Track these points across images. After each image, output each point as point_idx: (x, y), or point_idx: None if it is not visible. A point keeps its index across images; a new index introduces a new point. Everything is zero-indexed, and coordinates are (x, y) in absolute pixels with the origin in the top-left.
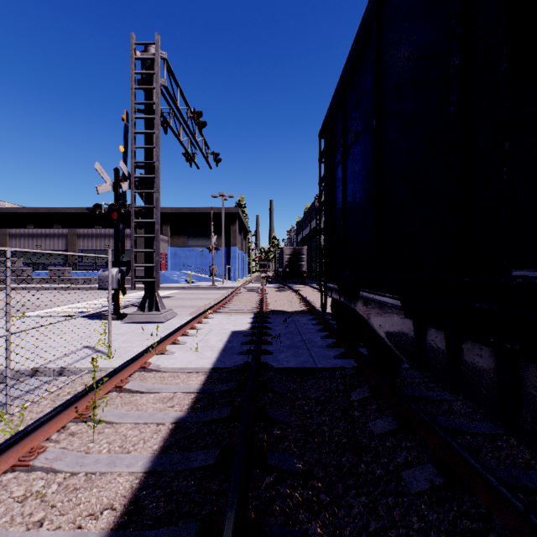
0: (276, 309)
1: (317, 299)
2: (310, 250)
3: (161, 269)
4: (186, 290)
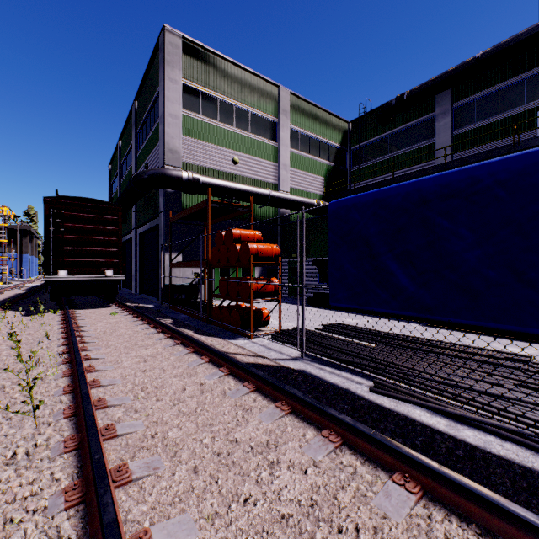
0: None
1: None
2: None
3: None
4: None
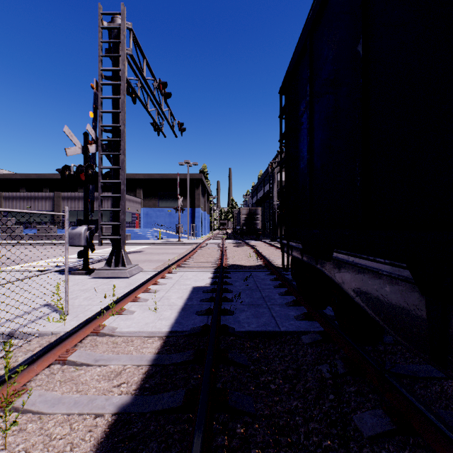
0: (235, 263)
1: (271, 254)
2: (264, 210)
3: (135, 227)
4: (156, 245)
